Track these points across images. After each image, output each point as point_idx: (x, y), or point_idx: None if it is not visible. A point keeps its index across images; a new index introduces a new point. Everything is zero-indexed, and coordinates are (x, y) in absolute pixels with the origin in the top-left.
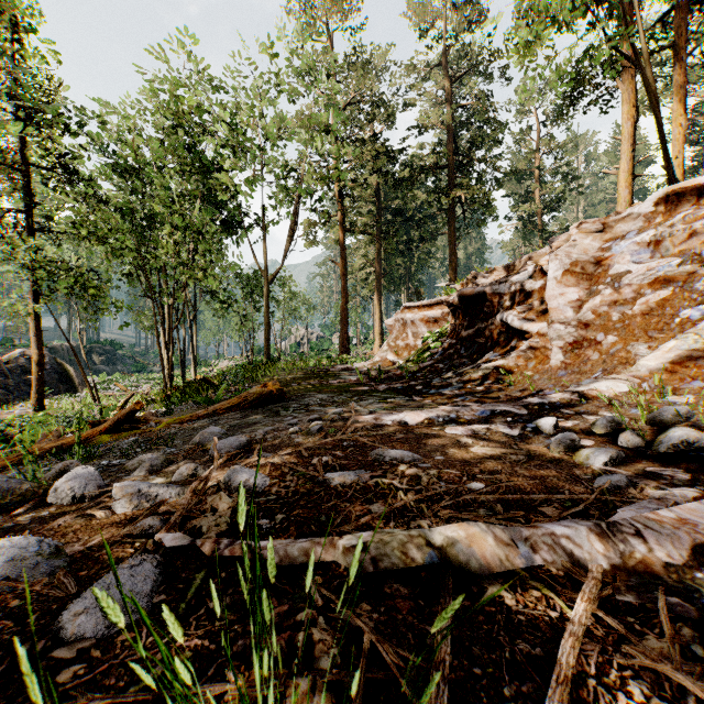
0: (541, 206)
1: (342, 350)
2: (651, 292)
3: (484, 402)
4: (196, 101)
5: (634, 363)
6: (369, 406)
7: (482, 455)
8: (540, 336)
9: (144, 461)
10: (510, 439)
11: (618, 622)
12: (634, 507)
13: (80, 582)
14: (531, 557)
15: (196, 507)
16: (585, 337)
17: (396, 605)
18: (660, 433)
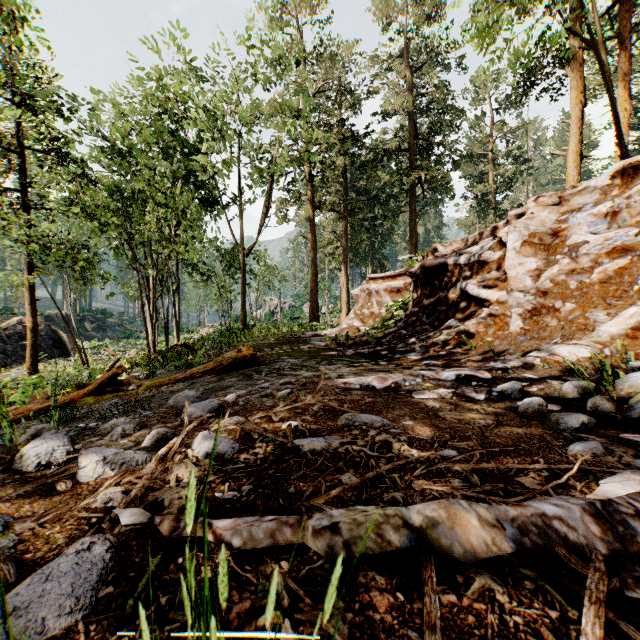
0: (495, 186)
1: (312, 318)
2: (609, 261)
3: (447, 366)
4: (177, 89)
5: (592, 329)
6: (337, 370)
7: (450, 420)
8: (500, 303)
9: (117, 425)
10: (477, 403)
11: (630, 624)
12: (617, 478)
13: (23, 568)
14: (520, 540)
15: (161, 476)
16: (544, 304)
17: (372, 600)
18: (630, 399)
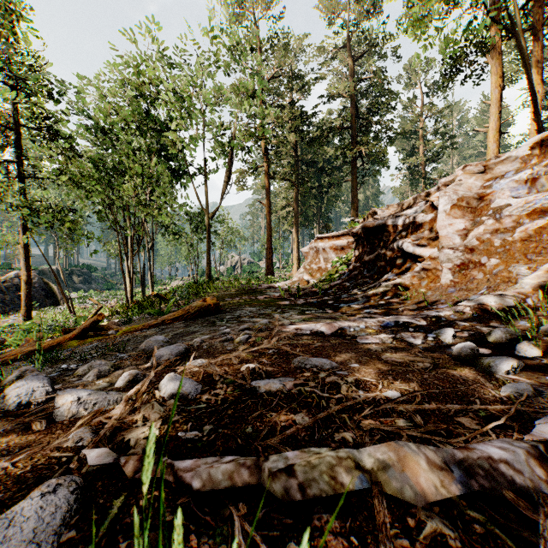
0: (424, 158)
1: (268, 272)
2: (529, 221)
3: (386, 314)
4: (152, 75)
5: (515, 281)
6: (290, 317)
7: (392, 363)
8: (432, 259)
9: (93, 367)
10: (414, 347)
11: None
12: None
13: None
14: (467, 482)
15: (129, 416)
16: (471, 260)
17: (327, 544)
18: None
